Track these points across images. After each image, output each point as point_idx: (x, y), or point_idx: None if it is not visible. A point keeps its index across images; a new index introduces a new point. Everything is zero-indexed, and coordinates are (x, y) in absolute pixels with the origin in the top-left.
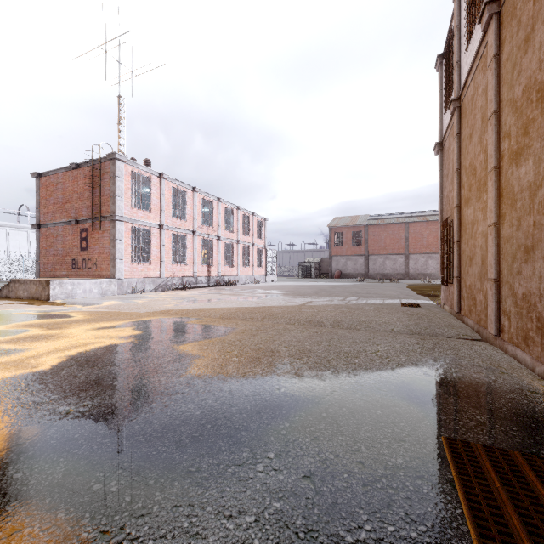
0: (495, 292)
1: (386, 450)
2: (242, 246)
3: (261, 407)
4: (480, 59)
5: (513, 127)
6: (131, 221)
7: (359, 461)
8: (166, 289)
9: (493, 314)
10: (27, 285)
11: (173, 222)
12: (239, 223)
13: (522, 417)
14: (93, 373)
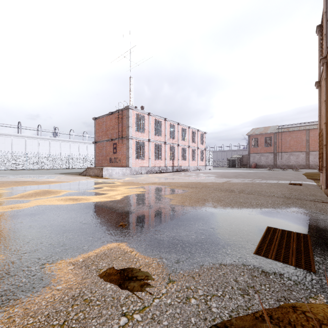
0: None
1: (242, 227)
2: (191, 149)
3: (198, 214)
4: None
5: None
6: (135, 138)
7: (230, 227)
8: (151, 173)
9: None
10: (93, 170)
11: (155, 137)
12: (189, 136)
13: (311, 226)
14: (135, 201)
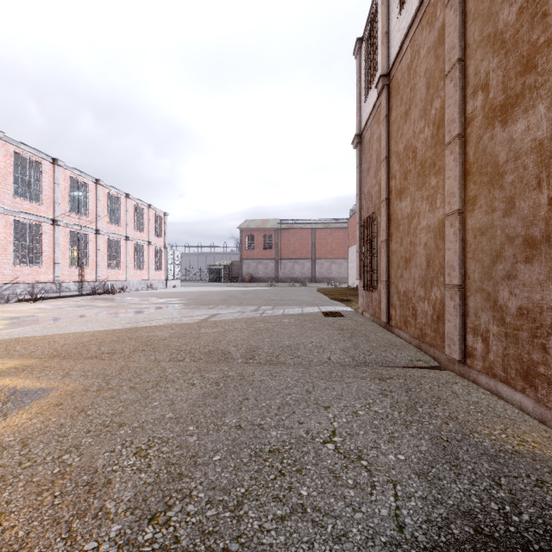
0: (459, 303)
1: None
2: (134, 243)
3: None
4: (424, 12)
5: (496, 72)
6: None
7: None
8: (0, 301)
9: (457, 332)
10: None
11: (16, 203)
12: (129, 216)
13: None
14: None
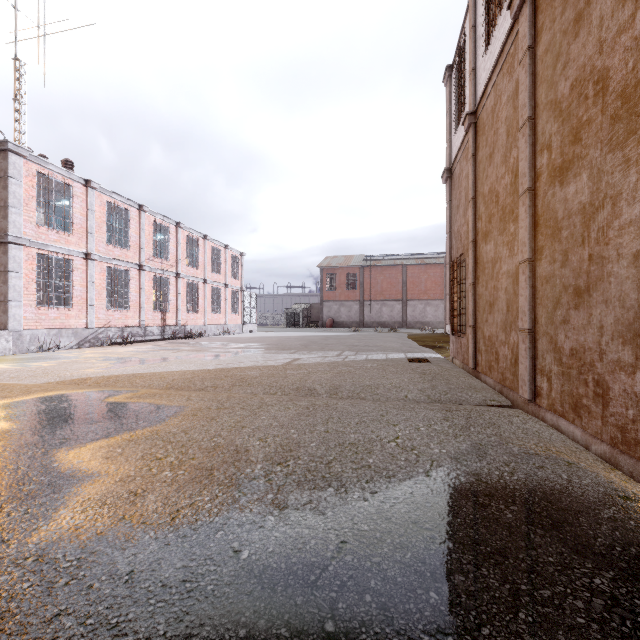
0: (529, 346)
1: None
2: (211, 286)
3: (191, 624)
4: (505, 60)
5: (556, 136)
6: (36, 245)
7: None
8: (96, 344)
9: (527, 373)
10: None
11: (109, 250)
12: (206, 258)
13: None
14: None
